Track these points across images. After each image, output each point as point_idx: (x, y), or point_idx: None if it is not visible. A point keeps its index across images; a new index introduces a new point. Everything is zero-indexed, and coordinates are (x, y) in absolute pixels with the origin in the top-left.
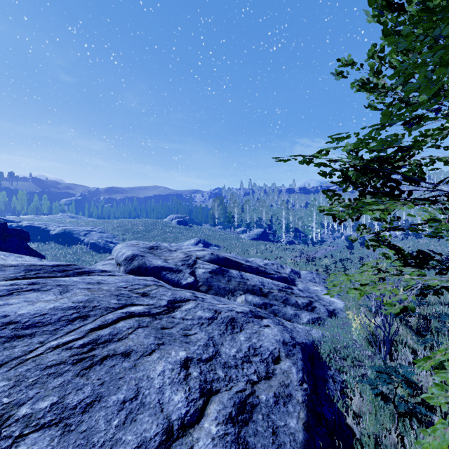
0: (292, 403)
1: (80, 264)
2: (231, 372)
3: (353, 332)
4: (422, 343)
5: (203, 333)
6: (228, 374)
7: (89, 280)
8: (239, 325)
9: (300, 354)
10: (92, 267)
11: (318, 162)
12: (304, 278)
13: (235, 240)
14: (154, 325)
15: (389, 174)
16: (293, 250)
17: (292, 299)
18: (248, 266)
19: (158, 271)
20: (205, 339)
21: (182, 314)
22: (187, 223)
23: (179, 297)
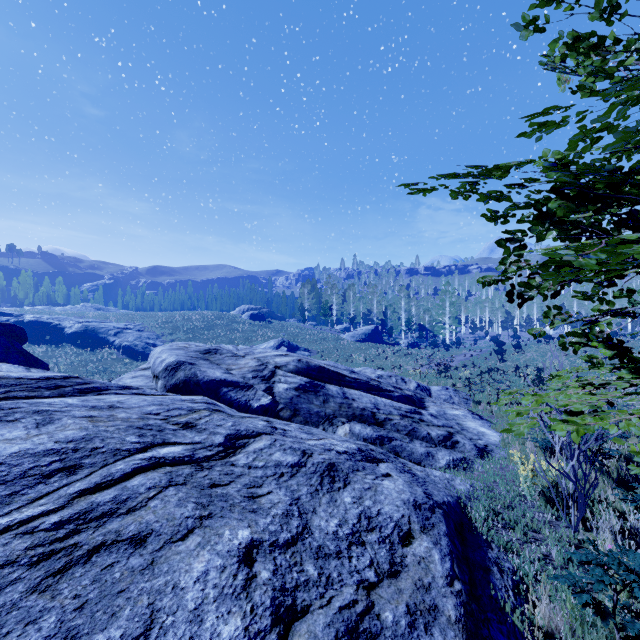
0: (440, 625)
1: (107, 376)
2: (329, 567)
3: (518, 481)
4: (633, 501)
5: (283, 492)
6: (324, 571)
7: (95, 403)
8: (342, 476)
9: (443, 525)
10: (116, 381)
11: (488, 191)
12: (437, 396)
13: (333, 341)
14: (198, 481)
15: (634, 201)
16: (417, 357)
17: (421, 430)
18: (353, 379)
19: (215, 386)
20: (285, 504)
21: (249, 459)
22: (264, 317)
23: (246, 430)
